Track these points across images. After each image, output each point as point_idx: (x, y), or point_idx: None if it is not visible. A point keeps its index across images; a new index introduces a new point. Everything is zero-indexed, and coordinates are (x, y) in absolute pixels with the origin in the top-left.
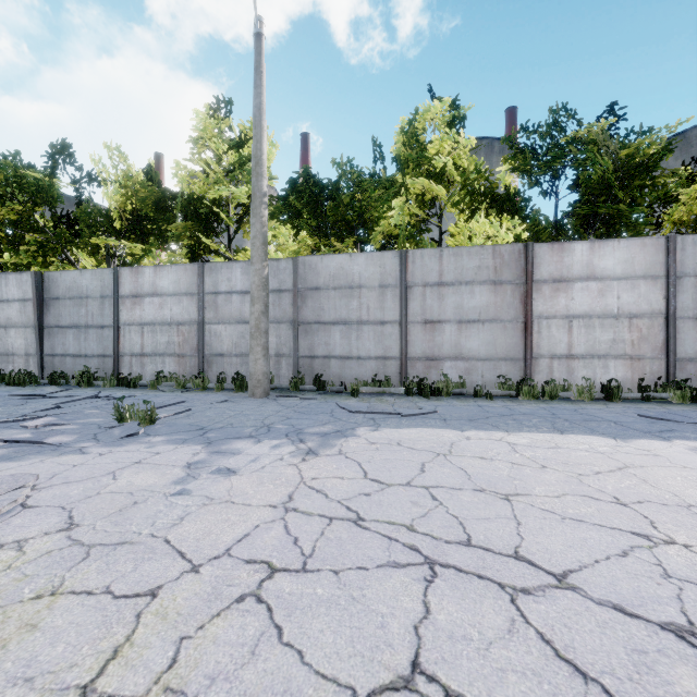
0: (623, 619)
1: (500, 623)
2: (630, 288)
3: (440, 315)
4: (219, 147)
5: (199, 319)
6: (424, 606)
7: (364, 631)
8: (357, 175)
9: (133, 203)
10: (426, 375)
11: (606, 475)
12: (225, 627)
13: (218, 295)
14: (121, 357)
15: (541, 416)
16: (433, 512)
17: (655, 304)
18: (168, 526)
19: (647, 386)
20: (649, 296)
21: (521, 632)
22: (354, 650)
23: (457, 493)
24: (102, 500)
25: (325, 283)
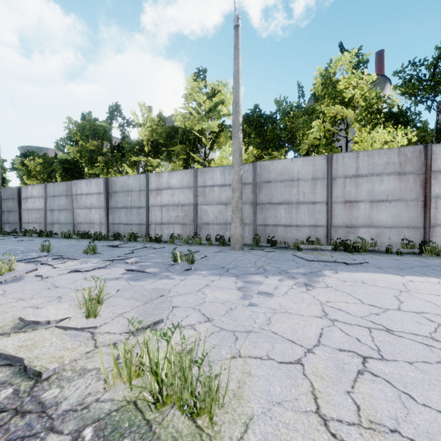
0: None
1: None
2: None
3: (356, 197)
4: (200, 98)
5: (195, 202)
6: None
7: None
8: (290, 108)
9: (153, 135)
10: (345, 237)
11: None
12: (369, 389)
13: (205, 188)
14: (150, 225)
15: None
16: (440, 329)
17: None
18: (265, 324)
19: None
20: None
21: None
22: None
23: None
24: (211, 306)
25: (274, 178)
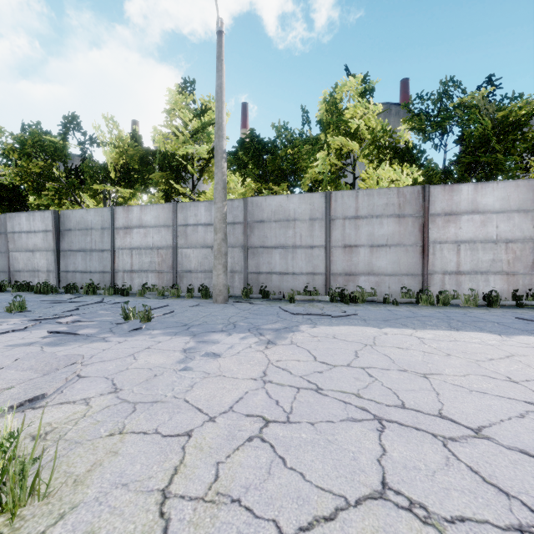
0: (528, 459)
1: (438, 459)
2: (506, 219)
3: (356, 241)
4: (186, 116)
5: (174, 245)
6: (381, 447)
7: (342, 461)
8: (291, 135)
9: (123, 158)
10: (345, 286)
11: (497, 361)
12: (245, 457)
13: (187, 227)
14: (116, 273)
15: (439, 318)
16: (372, 385)
17: (526, 232)
18: (184, 391)
19: (520, 295)
20: (522, 226)
21: (455, 465)
22: (339, 473)
23: (387, 372)
24: (132, 373)
25: (268, 217)
